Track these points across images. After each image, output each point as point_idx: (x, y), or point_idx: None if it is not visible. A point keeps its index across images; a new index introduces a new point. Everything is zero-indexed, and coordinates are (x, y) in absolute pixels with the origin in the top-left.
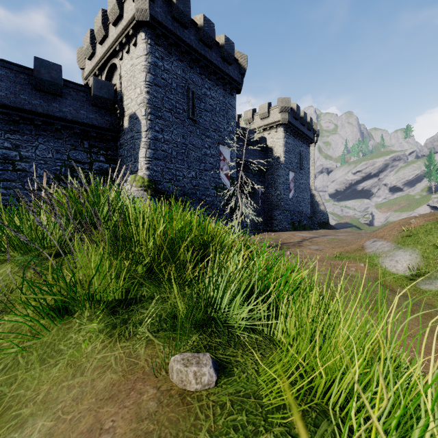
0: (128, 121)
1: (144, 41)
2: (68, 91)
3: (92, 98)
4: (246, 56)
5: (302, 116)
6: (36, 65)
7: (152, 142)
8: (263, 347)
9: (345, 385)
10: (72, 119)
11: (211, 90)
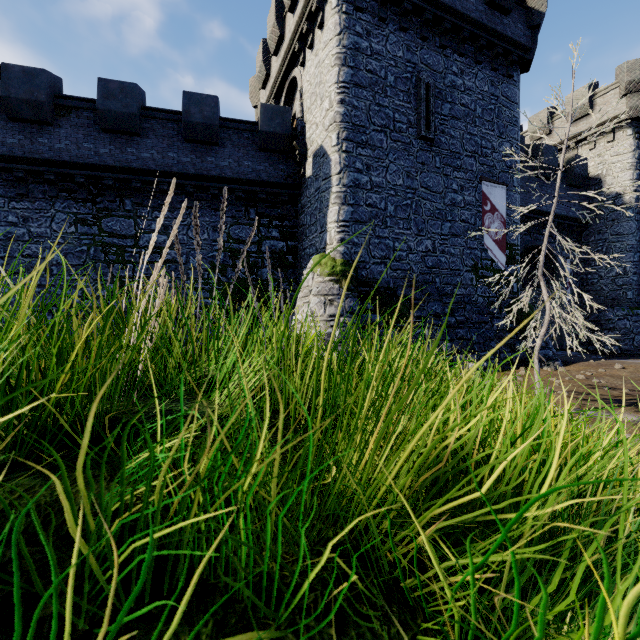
0: (311, 164)
1: (336, 10)
2: (227, 134)
3: (259, 137)
4: None
5: None
6: (185, 103)
7: (349, 192)
8: None
9: None
10: (232, 177)
11: (465, 76)
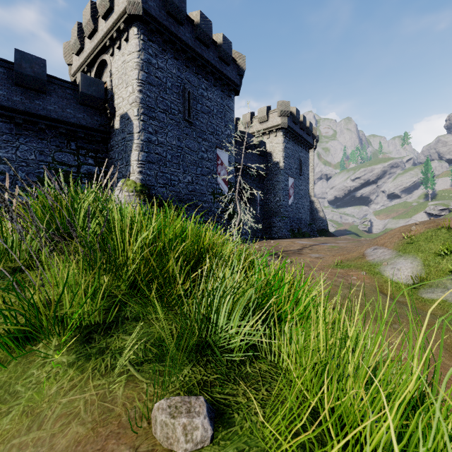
0: (119, 121)
1: (137, 36)
2: (53, 87)
3: (80, 96)
4: (244, 57)
5: (301, 120)
6: (17, 58)
7: (145, 144)
8: (268, 380)
9: (376, 440)
10: (57, 118)
11: (208, 91)
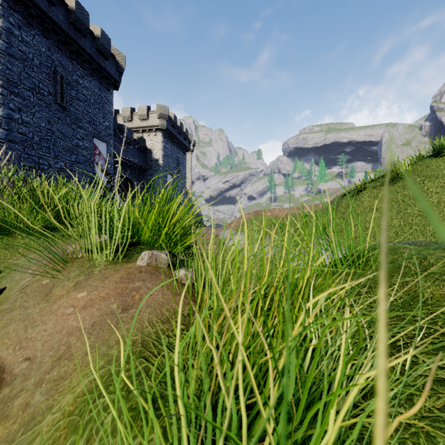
0: None
1: None
2: None
3: None
4: (124, 56)
5: (179, 125)
6: None
7: (4, 121)
8: None
9: None
10: None
11: (85, 79)
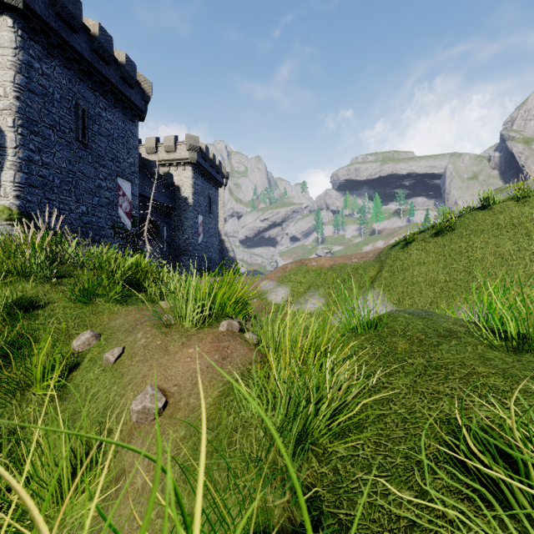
0: None
1: (12, 30)
2: None
3: None
4: (150, 83)
5: (211, 157)
6: None
7: (24, 164)
8: None
9: None
10: None
11: (108, 112)
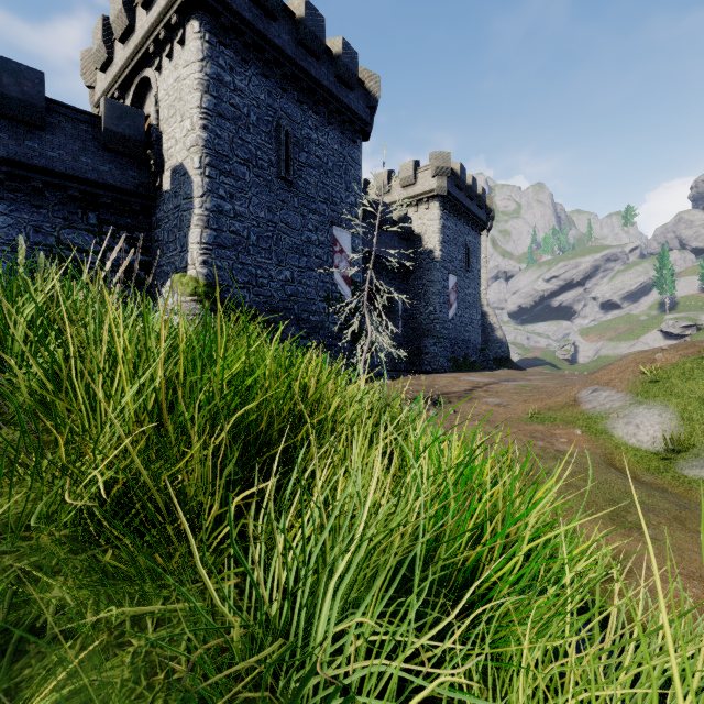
0: (170, 179)
1: (199, 36)
2: (58, 120)
3: (103, 135)
4: (378, 77)
5: (469, 183)
6: None
7: (212, 217)
8: None
9: None
10: (64, 171)
11: (319, 132)
